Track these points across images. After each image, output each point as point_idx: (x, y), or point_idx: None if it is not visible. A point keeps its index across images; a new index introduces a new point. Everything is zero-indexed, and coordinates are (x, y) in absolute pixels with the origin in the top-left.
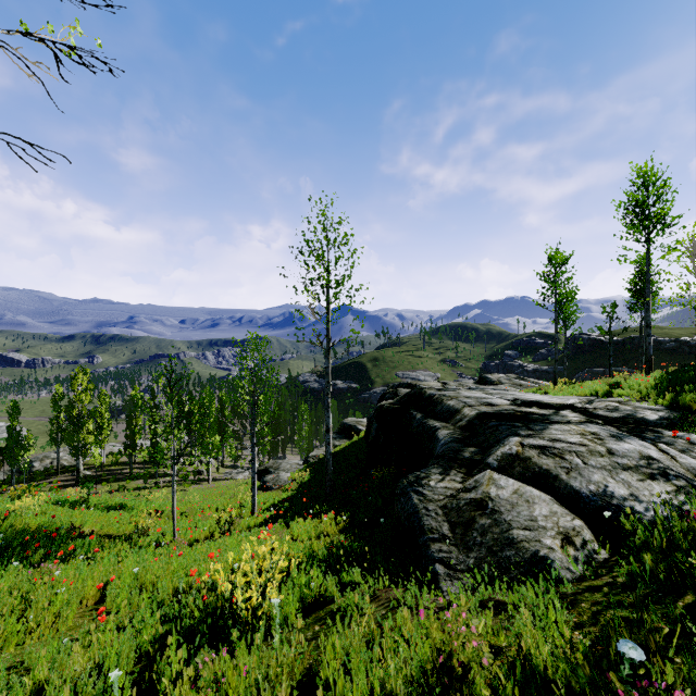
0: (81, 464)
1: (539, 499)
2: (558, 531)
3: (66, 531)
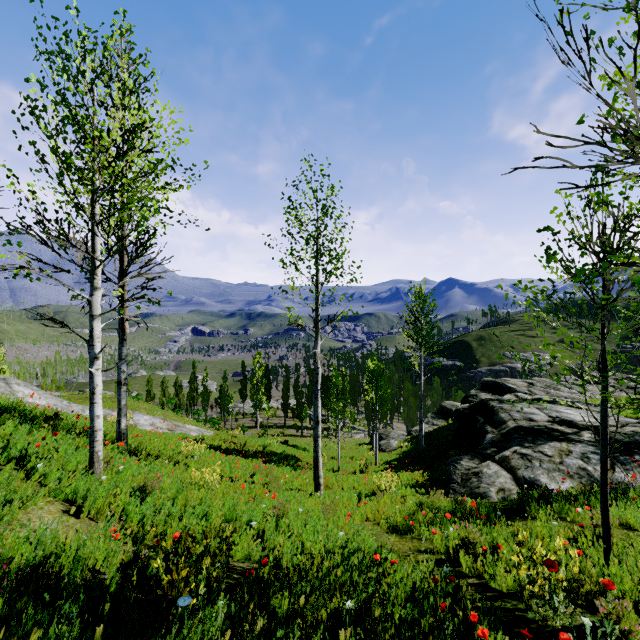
0: (258, 414)
1: (503, 476)
2: (500, 487)
3: (293, 456)
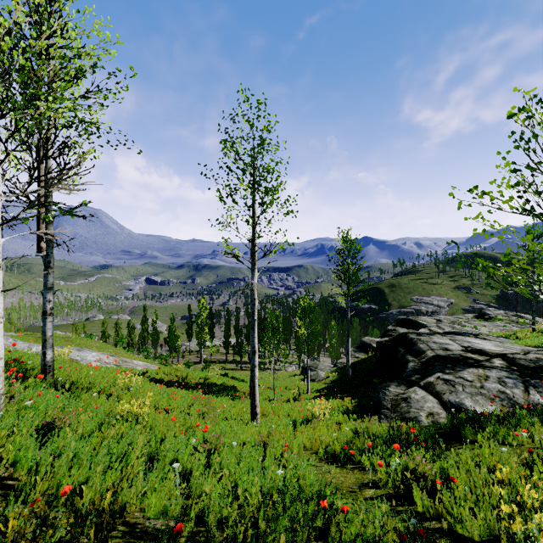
0: (202, 351)
1: (430, 401)
2: (429, 411)
3: (232, 387)
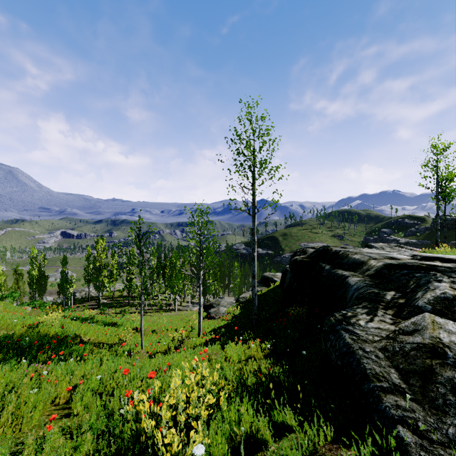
0: (100, 296)
1: None
2: None
3: (71, 338)
